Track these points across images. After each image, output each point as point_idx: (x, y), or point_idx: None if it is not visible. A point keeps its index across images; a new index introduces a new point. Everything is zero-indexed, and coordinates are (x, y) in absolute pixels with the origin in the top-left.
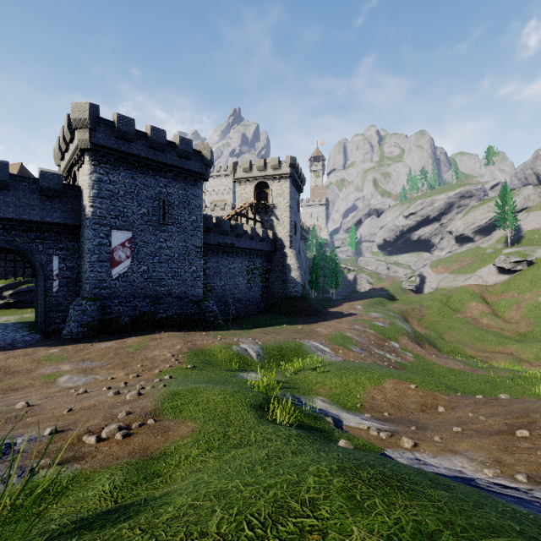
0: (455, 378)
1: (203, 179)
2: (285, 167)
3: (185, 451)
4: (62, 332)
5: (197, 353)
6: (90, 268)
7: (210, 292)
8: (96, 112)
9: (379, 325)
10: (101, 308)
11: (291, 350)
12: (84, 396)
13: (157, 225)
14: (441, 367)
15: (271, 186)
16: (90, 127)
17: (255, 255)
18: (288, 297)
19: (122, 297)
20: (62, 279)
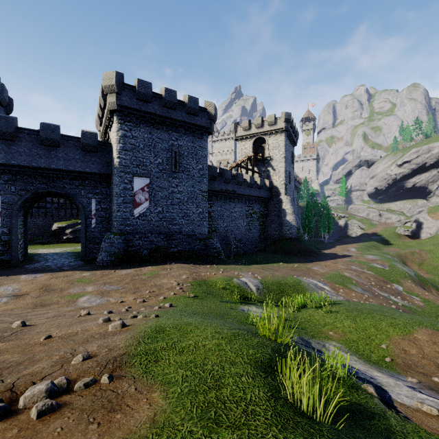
0: None
1: (208, 133)
2: (280, 123)
3: None
4: (96, 260)
5: (200, 283)
6: (117, 208)
7: (214, 232)
8: (122, 79)
9: (378, 267)
10: (125, 241)
11: (290, 286)
12: (81, 319)
13: (170, 172)
14: None
15: (268, 140)
16: (116, 91)
17: (254, 201)
18: (283, 239)
19: (141, 233)
20: (98, 218)
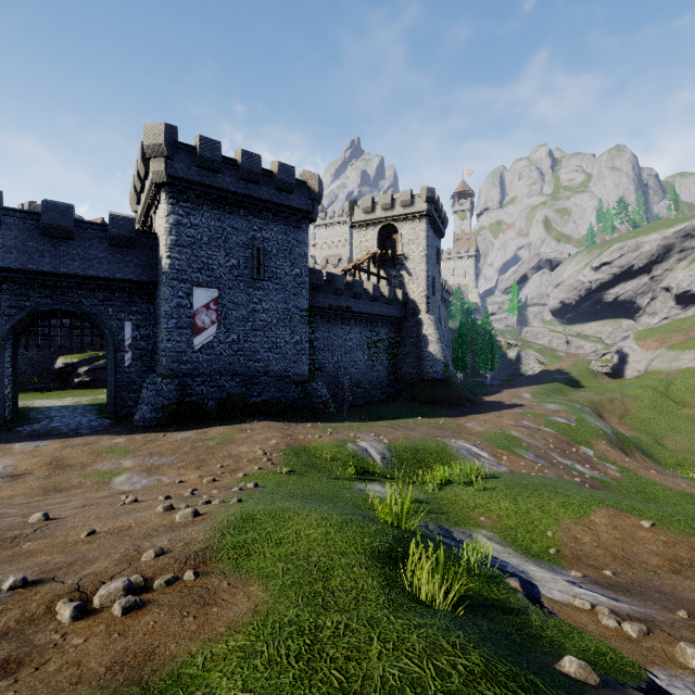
0: (694, 508)
1: (309, 219)
2: (419, 203)
3: (217, 686)
4: (134, 417)
5: (298, 452)
6: (167, 336)
7: (318, 371)
8: (174, 135)
9: (561, 422)
10: (180, 387)
11: (430, 453)
12: (128, 507)
13: (250, 280)
14: (668, 489)
15: (401, 230)
16: (166, 154)
17: (379, 323)
18: (424, 380)
19: (205, 374)
20: (135, 351)
